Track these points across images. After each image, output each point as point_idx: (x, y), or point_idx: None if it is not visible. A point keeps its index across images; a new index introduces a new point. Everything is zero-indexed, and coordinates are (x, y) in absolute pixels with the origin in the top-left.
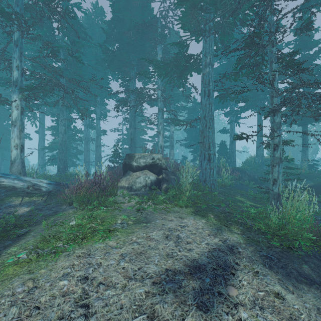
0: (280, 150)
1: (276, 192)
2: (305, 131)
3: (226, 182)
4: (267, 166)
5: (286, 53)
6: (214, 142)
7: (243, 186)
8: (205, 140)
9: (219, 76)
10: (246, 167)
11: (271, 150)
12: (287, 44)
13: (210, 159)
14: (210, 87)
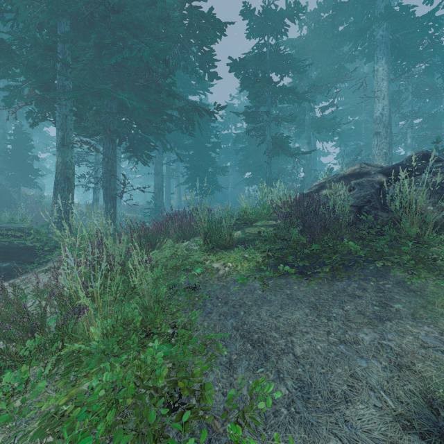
0: None
1: None
2: None
3: None
4: None
5: None
6: None
7: None
8: None
9: None
10: None
11: None
12: None
13: None
14: None
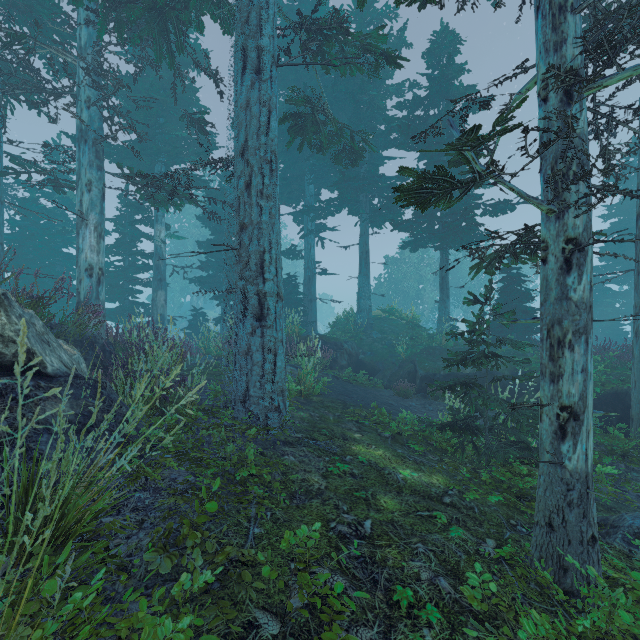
0: (590, 270)
1: (577, 470)
2: (445, 262)
3: (311, 385)
4: (378, 331)
5: (415, 100)
6: (278, 253)
7: (344, 384)
8: (247, 239)
9: (298, 14)
10: (340, 334)
11: (549, 270)
12: (413, 86)
13: (264, 315)
14: (266, 40)
